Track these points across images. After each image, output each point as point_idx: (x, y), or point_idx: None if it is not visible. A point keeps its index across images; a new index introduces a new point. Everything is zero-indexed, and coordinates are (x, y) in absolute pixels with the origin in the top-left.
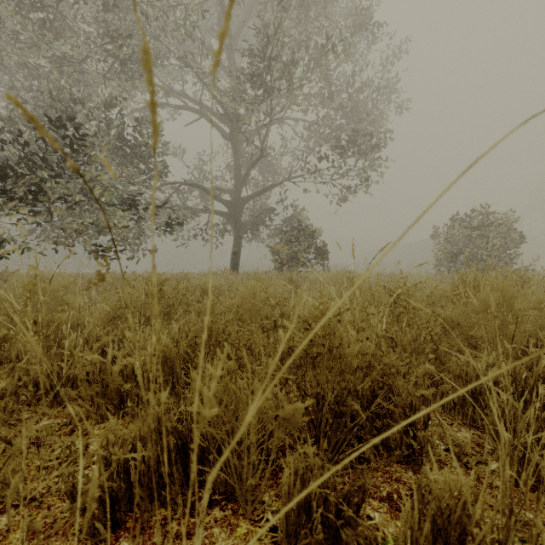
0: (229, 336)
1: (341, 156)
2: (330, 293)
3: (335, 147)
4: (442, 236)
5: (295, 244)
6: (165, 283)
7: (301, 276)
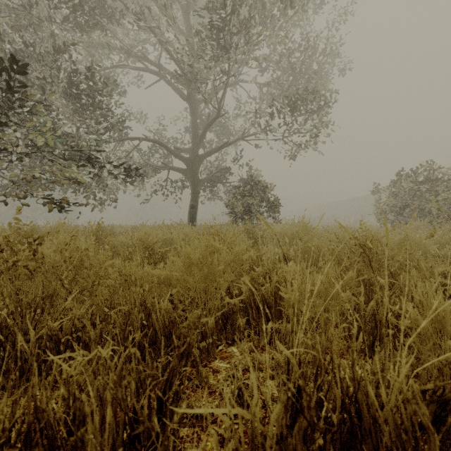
0: (141, 387)
1: (295, 112)
2: (306, 250)
3: (289, 104)
4: (382, 192)
5: (248, 199)
6: (43, 240)
7: (260, 228)
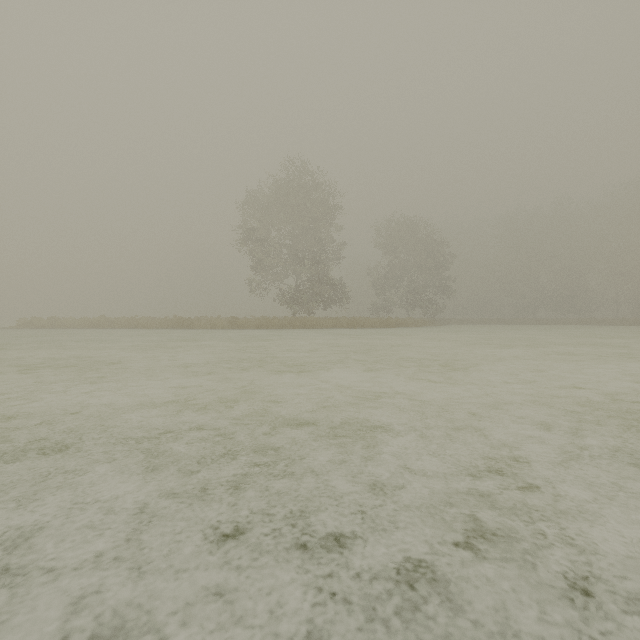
0: None
1: None
2: None
3: None
4: None
5: None
6: None
7: None
